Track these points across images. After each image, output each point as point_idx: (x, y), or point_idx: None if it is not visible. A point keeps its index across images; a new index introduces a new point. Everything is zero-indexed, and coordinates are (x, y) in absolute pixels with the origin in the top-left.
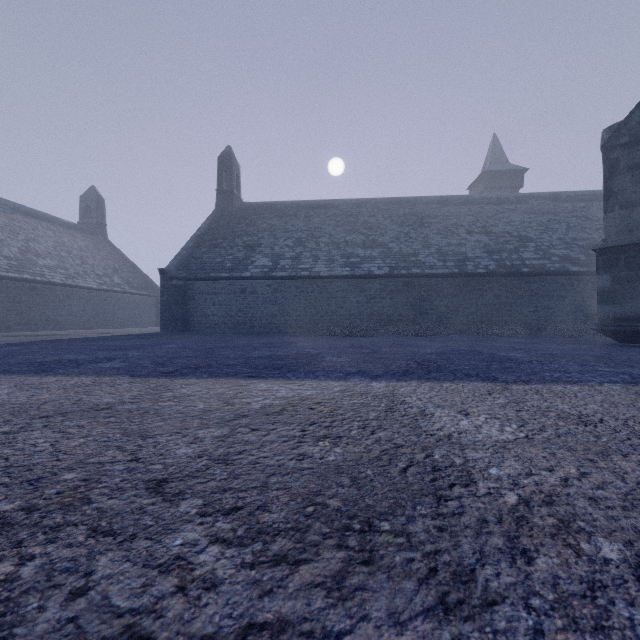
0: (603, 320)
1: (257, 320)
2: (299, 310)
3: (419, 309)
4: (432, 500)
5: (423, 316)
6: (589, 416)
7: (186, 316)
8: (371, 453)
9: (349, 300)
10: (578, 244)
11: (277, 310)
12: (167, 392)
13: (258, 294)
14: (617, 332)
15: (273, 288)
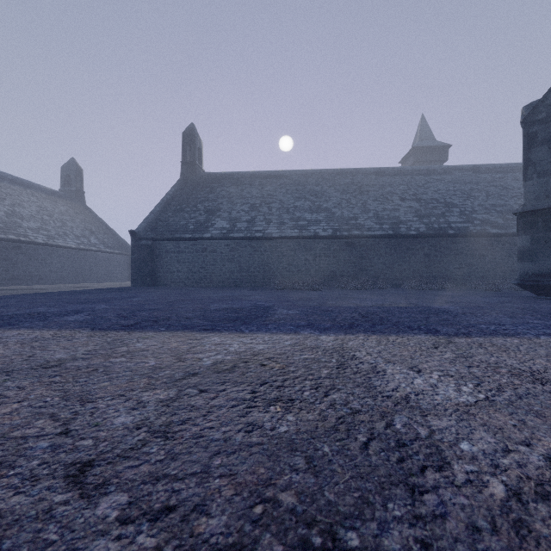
0: (523, 276)
1: (216, 276)
2: (253, 267)
3: (359, 266)
4: (404, 492)
5: (362, 272)
6: (541, 373)
7: (154, 272)
8: (326, 421)
9: (297, 258)
10: (496, 209)
11: (234, 267)
12: (122, 347)
13: (217, 253)
14: (535, 286)
15: (231, 247)
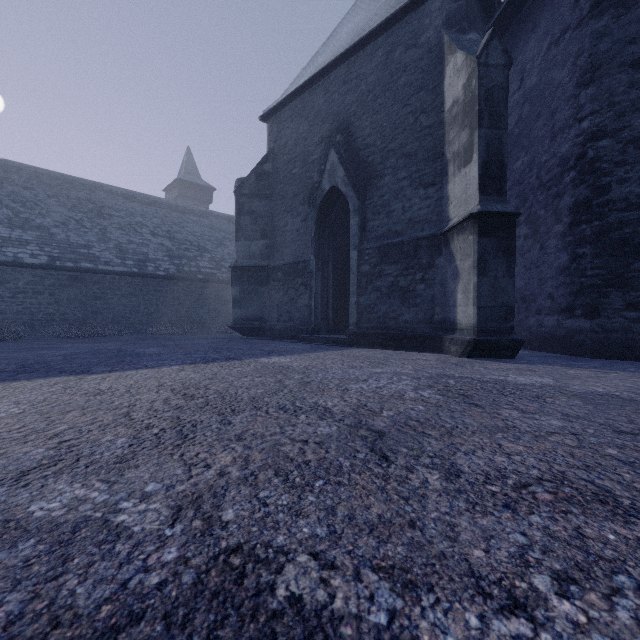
0: (235, 320)
1: None
2: None
3: (91, 308)
4: None
5: (97, 316)
6: (112, 389)
7: None
8: None
9: None
10: None
11: None
12: None
13: None
14: (242, 329)
15: None
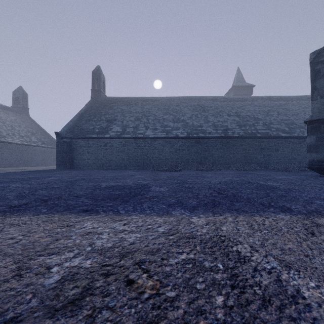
0: (311, 162)
1: (113, 162)
2: (137, 156)
3: (203, 156)
4: None
5: (205, 159)
6: None
7: (72, 159)
8: None
9: (165, 151)
10: (284, 122)
11: (125, 156)
12: None
13: (114, 147)
14: (319, 168)
15: (122, 144)
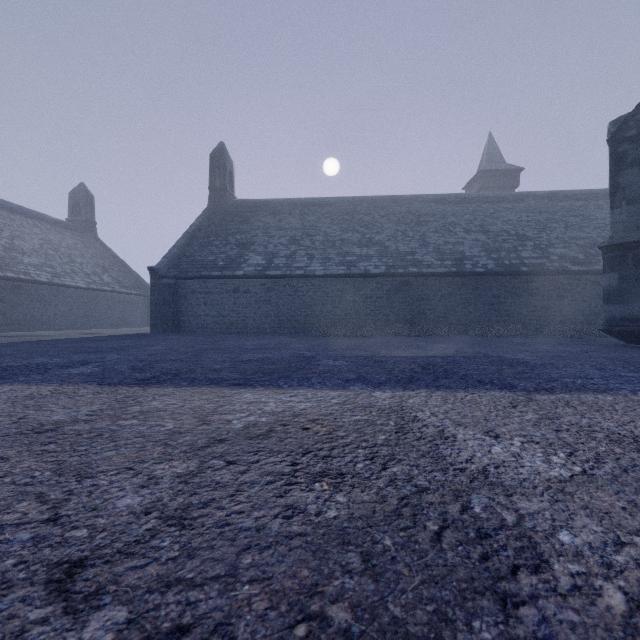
0: (610, 320)
1: (250, 320)
2: (294, 310)
3: (416, 309)
4: (493, 605)
5: (420, 316)
6: None
7: (177, 316)
8: (386, 503)
9: (345, 300)
10: (577, 243)
11: (271, 310)
12: (134, 406)
13: (251, 293)
14: (625, 333)
15: (267, 287)
